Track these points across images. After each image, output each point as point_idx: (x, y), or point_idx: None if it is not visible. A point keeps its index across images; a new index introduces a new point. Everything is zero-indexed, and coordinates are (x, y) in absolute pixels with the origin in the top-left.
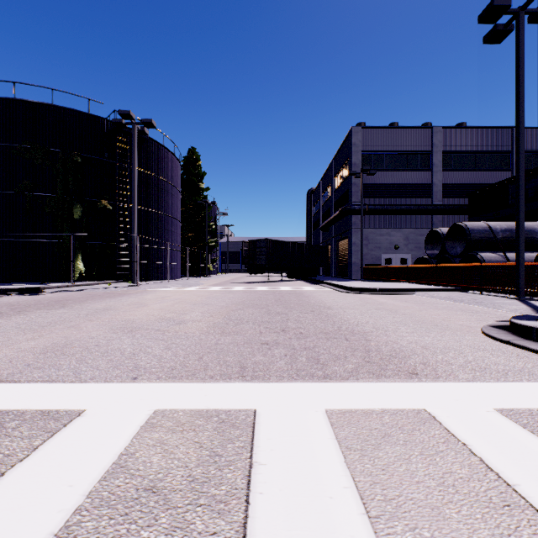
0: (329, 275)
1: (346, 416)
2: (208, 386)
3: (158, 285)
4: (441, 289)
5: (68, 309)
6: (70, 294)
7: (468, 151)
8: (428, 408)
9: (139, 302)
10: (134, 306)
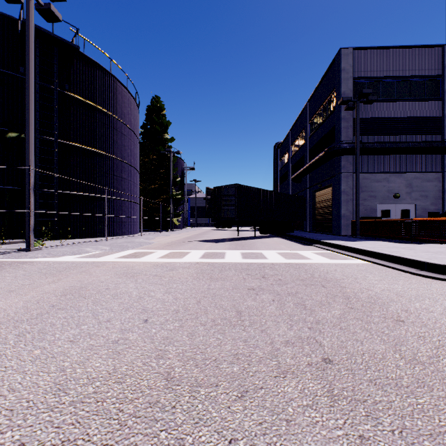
0: (301, 229)
1: None
2: None
3: (72, 248)
4: None
5: None
6: None
7: None
8: None
9: None
10: None
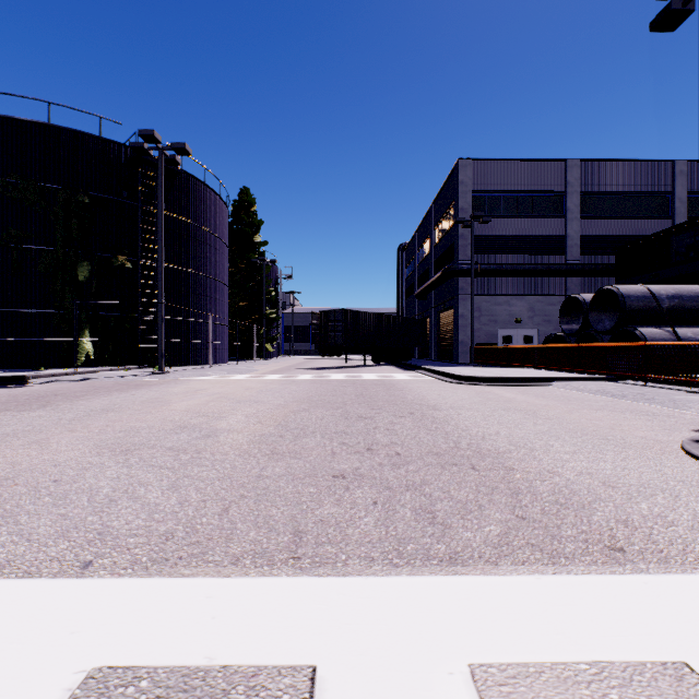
0: (428, 358)
1: (522, 693)
2: (223, 587)
3: (194, 372)
4: (588, 378)
5: (49, 411)
6: (66, 386)
7: (614, 192)
8: (692, 659)
9: (159, 398)
10: (150, 405)
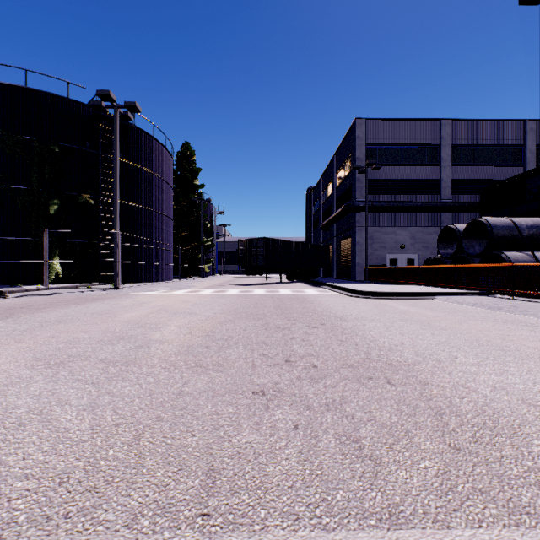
0: (330, 276)
1: None
2: None
3: (143, 288)
4: (464, 293)
5: (8, 322)
6: (34, 299)
7: (478, 145)
8: None
9: (108, 310)
10: (98, 316)
